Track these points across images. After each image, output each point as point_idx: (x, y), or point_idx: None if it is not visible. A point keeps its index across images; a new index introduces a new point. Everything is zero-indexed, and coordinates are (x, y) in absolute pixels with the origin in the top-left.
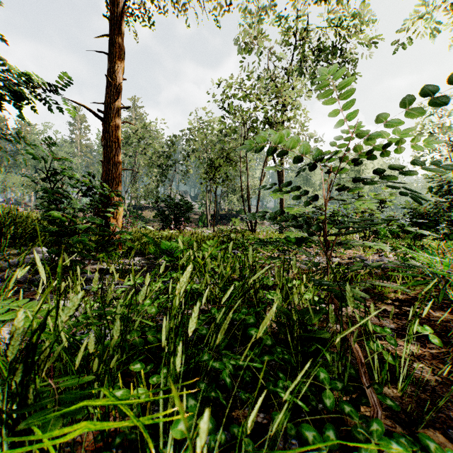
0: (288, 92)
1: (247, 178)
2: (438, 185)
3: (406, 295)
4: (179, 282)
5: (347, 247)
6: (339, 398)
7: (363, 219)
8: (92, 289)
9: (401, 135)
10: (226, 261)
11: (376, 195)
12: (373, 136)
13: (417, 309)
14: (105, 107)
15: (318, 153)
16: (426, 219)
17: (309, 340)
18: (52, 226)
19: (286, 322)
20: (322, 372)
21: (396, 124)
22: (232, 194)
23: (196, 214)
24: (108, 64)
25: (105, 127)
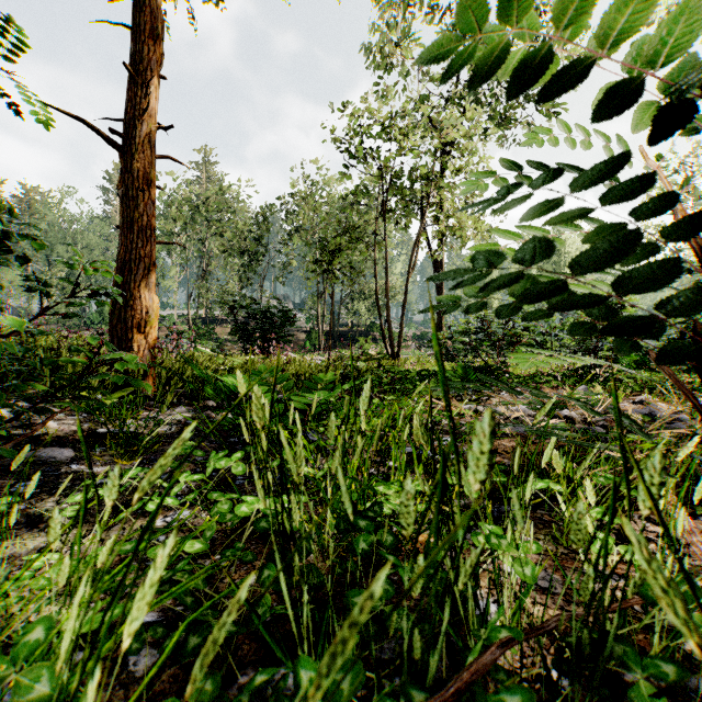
0: (455, 122)
1: (385, 268)
2: None
3: None
4: None
5: None
6: None
7: None
8: None
9: None
10: (355, 437)
11: None
12: None
13: None
14: (125, 125)
15: None
16: None
17: None
18: None
19: None
20: None
21: None
22: (359, 299)
23: (302, 332)
24: (132, 47)
25: (125, 161)
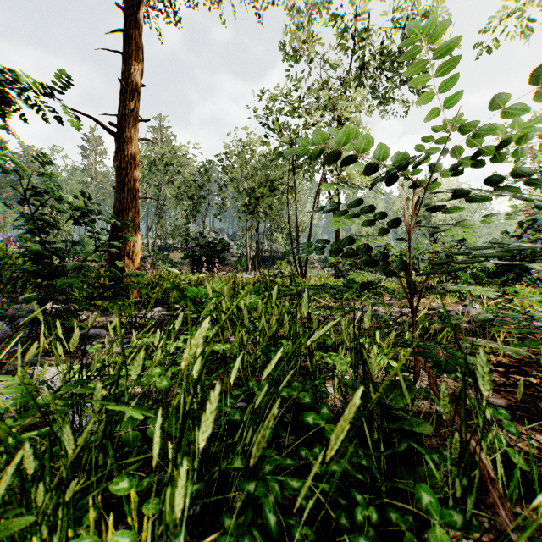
0: (346, 105)
1: (296, 210)
2: (530, 220)
3: (509, 357)
4: (190, 347)
5: (441, 292)
6: (455, 537)
7: (476, 249)
8: (89, 350)
9: (523, 130)
10: (270, 312)
11: (486, 216)
12: (482, 131)
13: (530, 378)
14: (118, 119)
15: (402, 158)
16: (519, 260)
17: (395, 432)
18: (37, 265)
19: (361, 405)
20: (425, 492)
21: (518, 113)
22: (277, 232)
23: (234, 256)
24: (123, 66)
25: (119, 144)
